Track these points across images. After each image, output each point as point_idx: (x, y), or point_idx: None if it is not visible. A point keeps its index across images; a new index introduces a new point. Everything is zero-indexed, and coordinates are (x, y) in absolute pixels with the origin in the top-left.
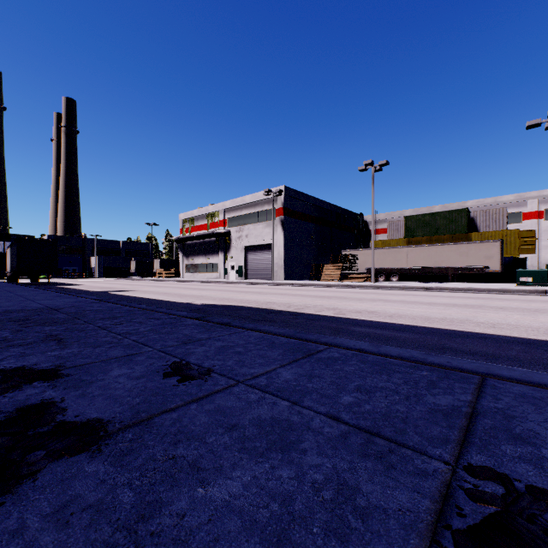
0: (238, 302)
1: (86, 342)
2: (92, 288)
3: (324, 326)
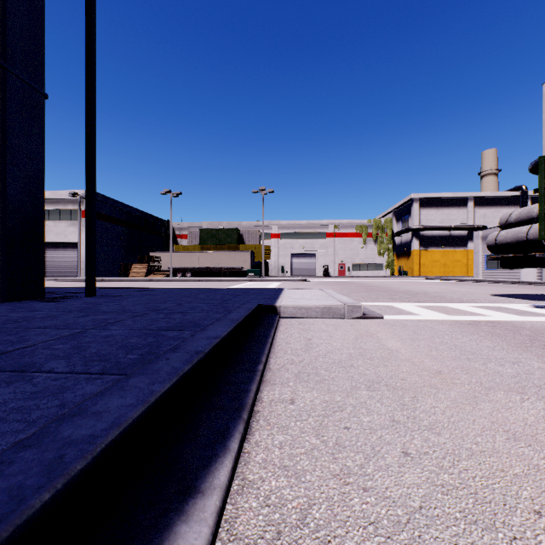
0: None
1: None
2: None
3: None
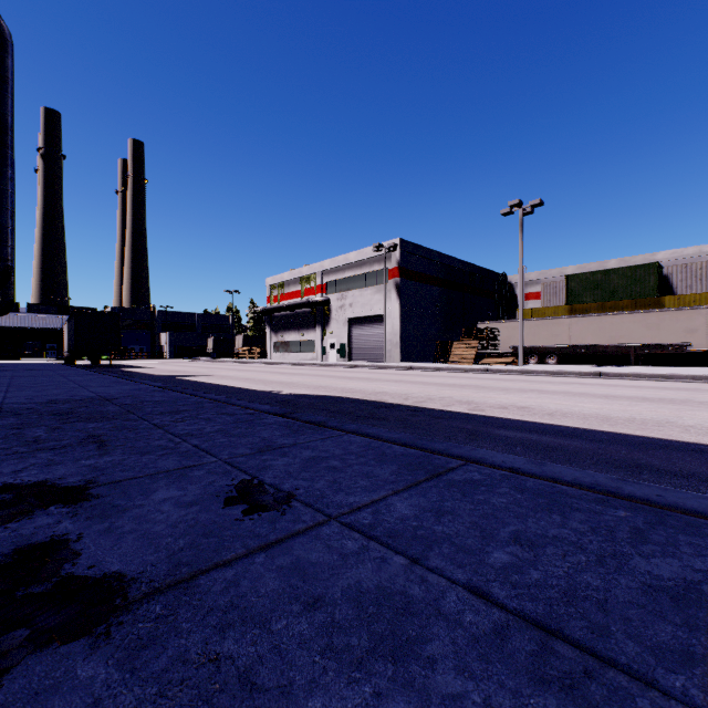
0: (338, 392)
1: (133, 446)
2: (159, 371)
3: (455, 428)
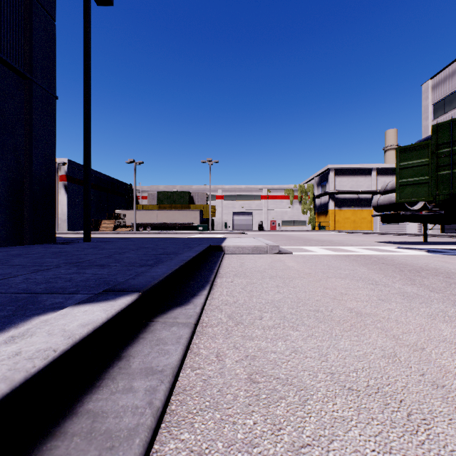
0: None
1: None
2: None
3: None
